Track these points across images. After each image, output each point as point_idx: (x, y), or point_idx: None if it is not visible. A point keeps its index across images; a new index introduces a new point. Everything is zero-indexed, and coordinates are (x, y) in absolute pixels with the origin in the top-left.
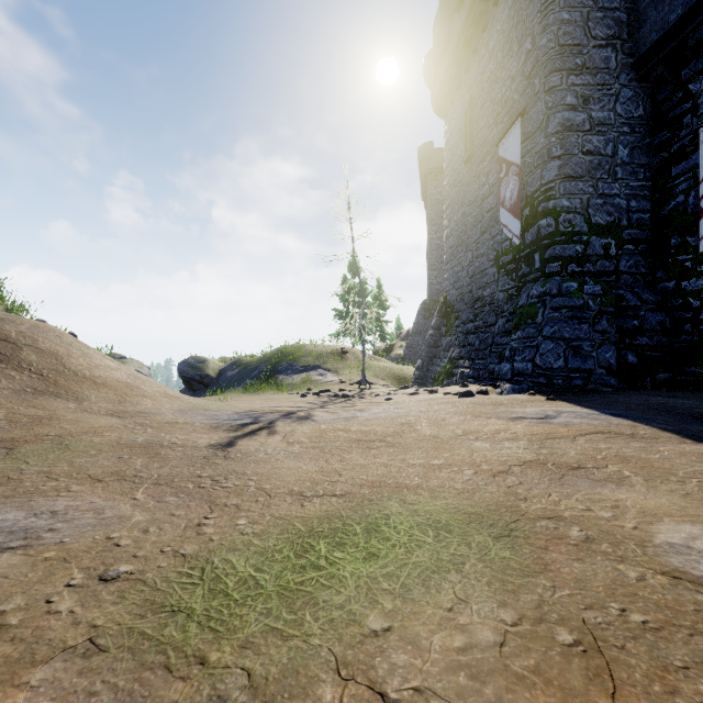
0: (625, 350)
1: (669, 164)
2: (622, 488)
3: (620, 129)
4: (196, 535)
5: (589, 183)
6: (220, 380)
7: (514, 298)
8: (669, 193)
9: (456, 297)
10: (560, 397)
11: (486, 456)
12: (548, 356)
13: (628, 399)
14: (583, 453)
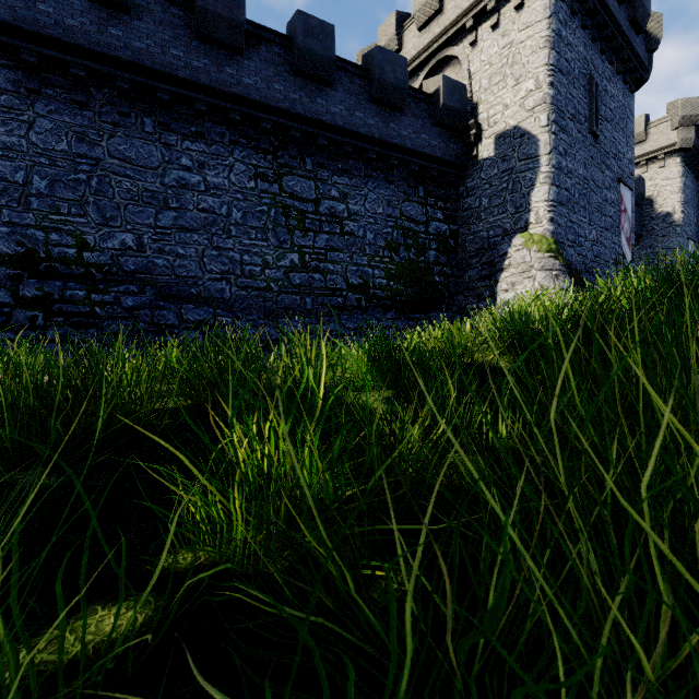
0: None
1: None
2: None
3: None
4: None
5: None
6: None
7: None
8: None
9: (577, 262)
10: None
11: None
12: None
13: None
14: None
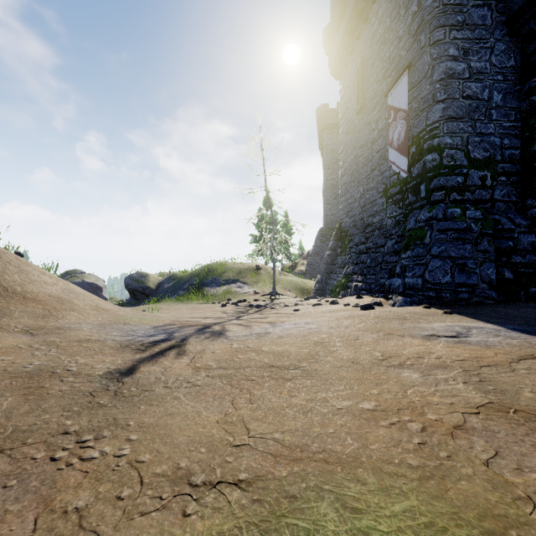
0: (502, 267)
1: None
2: None
3: (494, 77)
4: None
5: (468, 124)
6: (158, 291)
7: (401, 223)
8: None
9: (349, 223)
10: (454, 310)
11: (423, 395)
12: (436, 272)
13: (517, 312)
14: None
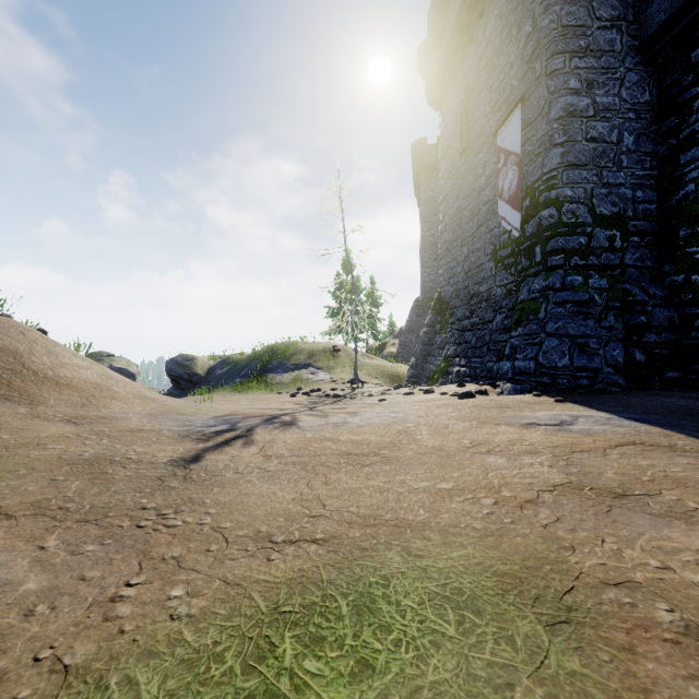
0: (632, 348)
1: (677, 151)
2: (696, 528)
3: (625, 115)
4: (101, 621)
5: (593, 172)
6: (208, 379)
7: (513, 293)
8: (677, 182)
9: (451, 293)
10: (568, 398)
11: (504, 477)
12: (552, 354)
13: (643, 400)
14: (623, 472)
